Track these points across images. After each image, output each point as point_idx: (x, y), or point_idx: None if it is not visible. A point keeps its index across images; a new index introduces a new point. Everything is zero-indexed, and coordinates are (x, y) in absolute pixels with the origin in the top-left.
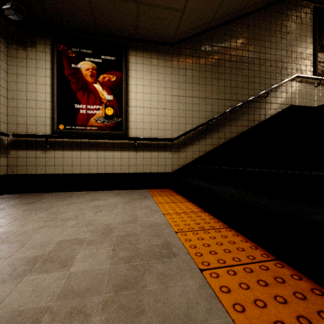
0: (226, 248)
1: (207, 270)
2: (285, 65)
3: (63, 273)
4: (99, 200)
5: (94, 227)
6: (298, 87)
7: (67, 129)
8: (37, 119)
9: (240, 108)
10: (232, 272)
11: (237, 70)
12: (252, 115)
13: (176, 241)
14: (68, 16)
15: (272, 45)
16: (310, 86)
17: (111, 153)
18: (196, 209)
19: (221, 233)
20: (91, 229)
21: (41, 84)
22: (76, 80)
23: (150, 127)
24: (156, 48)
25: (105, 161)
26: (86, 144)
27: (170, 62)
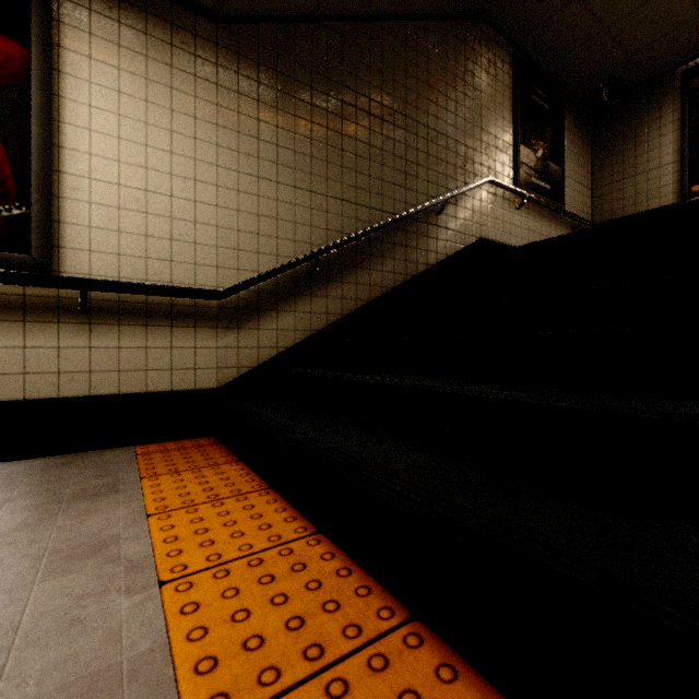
0: None
1: None
2: (471, 153)
3: None
4: None
5: None
6: (492, 205)
7: None
8: None
9: (389, 231)
10: None
11: (384, 139)
12: (413, 250)
13: None
14: None
15: (450, 105)
16: (508, 207)
17: None
18: (290, 524)
19: (395, 670)
20: None
21: None
22: None
23: (143, 252)
24: (167, 12)
25: None
26: None
27: (214, 68)
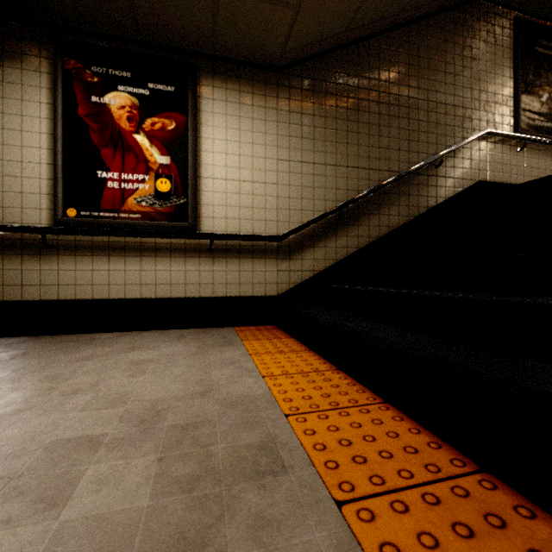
0: (382, 449)
1: (350, 503)
2: (469, 112)
3: (43, 525)
4: (142, 350)
5: (127, 407)
6: (491, 152)
7: (82, 217)
8: (23, 198)
9: (395, 185)
10: (399, 505)
11: (390, 118)
12: (415, 197)
13: (288, 435)
14: (83, 6)
15: (448, 79)
16: (508, 151)
17: (166, 262)
18: (322, 365)
19: (372, 414)
20: (120, 412)
21: (32, 131)
22: (101, 126)
23: (238, 216)
24: (250, 75)
25: (155, 277)
26: (119, 245)
27: (275, 100)
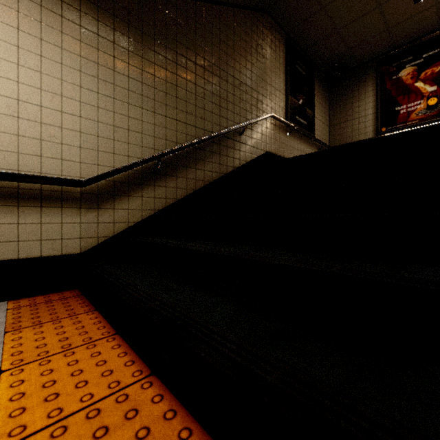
0: None
1: None
2: (261, 97)
3: None
4: None
5: None
6: (273, 131)
7: None
8: None
9: (209, 143)
10: None
11: (205, 81)
12: (225, 157)
13: None
14: None
15: (248, 65)
16: (283, 133)
17: None
18: (129, 367)
19: None
20: None
21: None
22: None
23: (15, 148)
24: None
25: None
26: None
27: (77, 13)
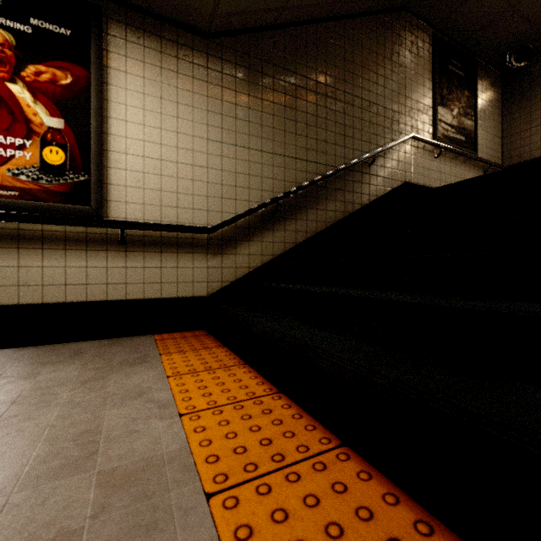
0: None
1: None
2: (397, 116)
3: None
4: (7, 381)
5: None
6: (414, 156)
7: None
8: None
9: (331, 179)
10: None
11: (327, 111)
12: (350, 194)
13: None
14: None
15: (379, 80)
16: (428, 156)
17: (59, 256)
18: (260, 386)
19: (330, 471)
20: None
21: None
22: None
23: (159, 202)
24: (174, 35)
25: (41, 275)
26: None
27: (205, 71)
